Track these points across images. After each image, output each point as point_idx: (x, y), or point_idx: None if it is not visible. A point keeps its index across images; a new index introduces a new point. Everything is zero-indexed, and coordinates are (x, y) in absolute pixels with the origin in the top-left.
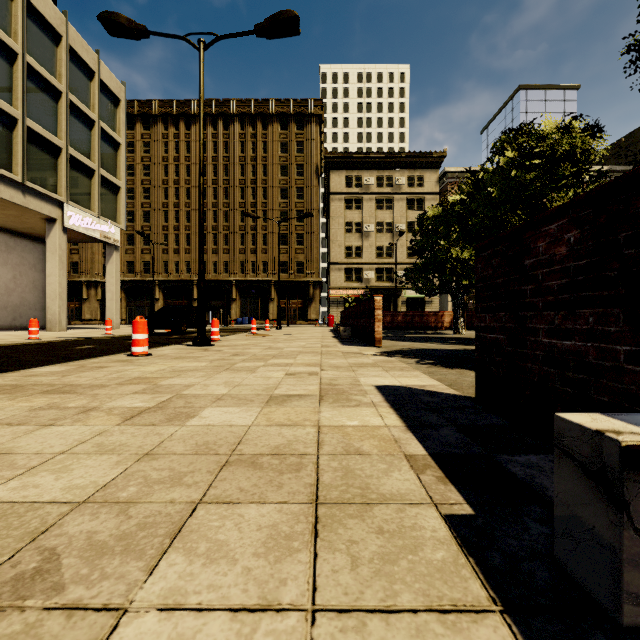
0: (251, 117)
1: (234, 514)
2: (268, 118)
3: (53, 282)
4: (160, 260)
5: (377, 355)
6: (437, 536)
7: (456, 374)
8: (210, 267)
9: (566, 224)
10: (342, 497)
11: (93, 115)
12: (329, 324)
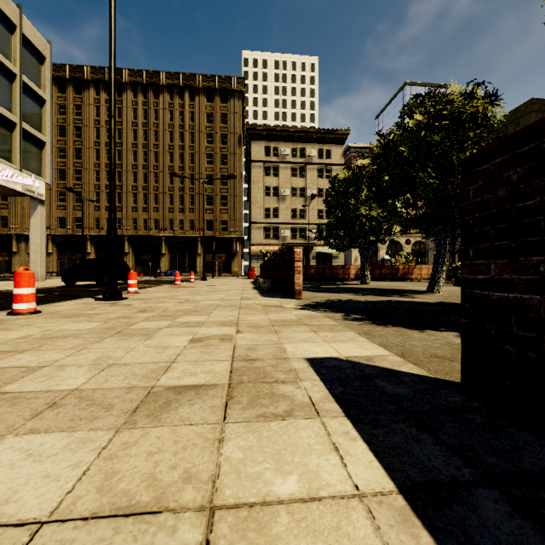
0: (179, 89)
1: None
2: (195, 91)
3: None
4: (92, 216)
5: (299, 309)
6: None
7: (397, 335)
8: (141, 224)
9: None
10: None
11: (14, 68)
12: (250, 276)
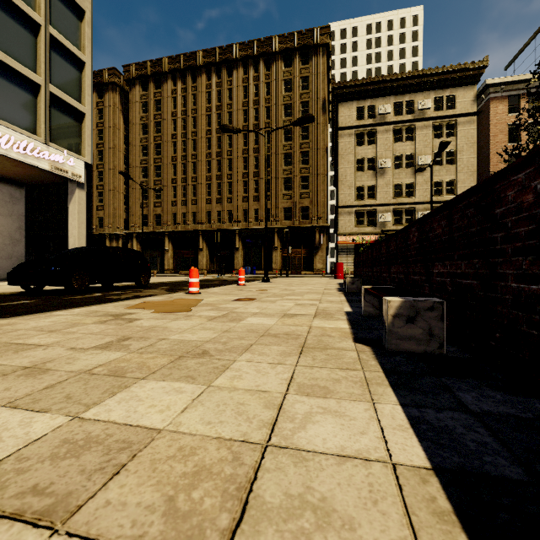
0: (254, 59)
1: None
2: (271, 57)
3: None
4: (169, 212)
5: None
6: None
7: None
8: (214, 217)
9: None
10: None
11: (36, 16)
12: (337, 275)
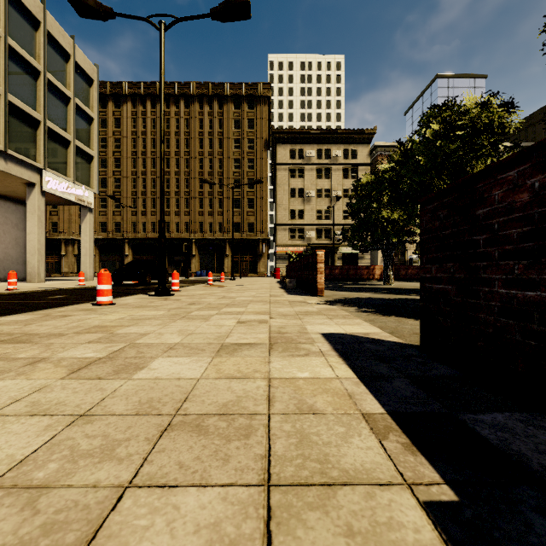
0: (209, 98)
1: (168, 505)
2: (223, 99)
3: (32, 239)
4: (129, 221)
5: (320, 304)
6: (422, 540)
7: (395, 322)
8: (173, 227)
9: (529, 169)
10: (298, 475)
11: (69, 93)
12: (276, 276)
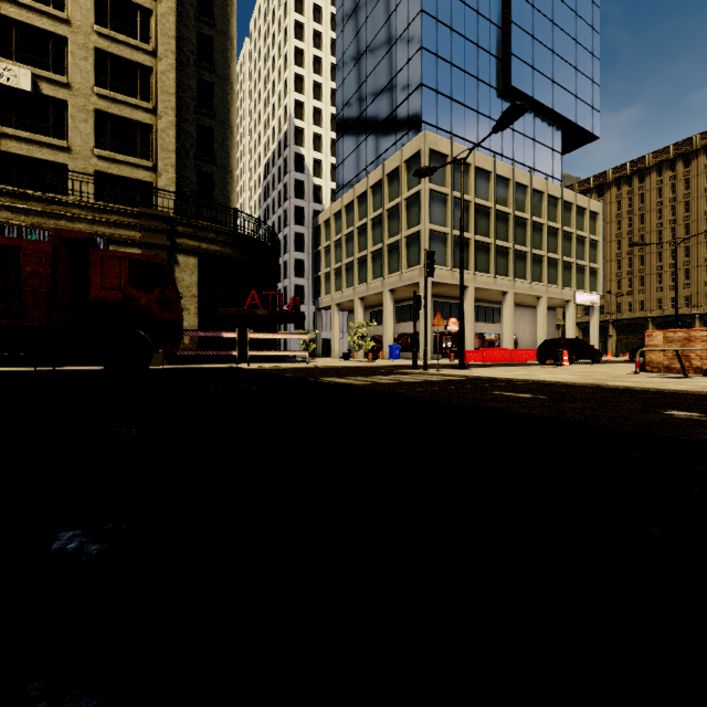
0: None
1: None
2: None
3: (569, 333)
4: (613, 302)
5: None
6: None
7: None
8: (666, 303)
9: None
10: None
11: (586, 234)
12: None
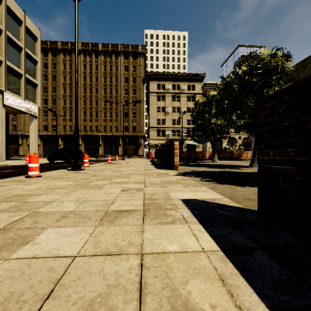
0: (109, 52)
1: None
2: (118, 53)
3: None
4: (61, 124)
5: (177, 175)
6: None
7: (229, 188)
8: (88, 128)
9: None
10: None
11: (21, 44)
12: (149, 157)
